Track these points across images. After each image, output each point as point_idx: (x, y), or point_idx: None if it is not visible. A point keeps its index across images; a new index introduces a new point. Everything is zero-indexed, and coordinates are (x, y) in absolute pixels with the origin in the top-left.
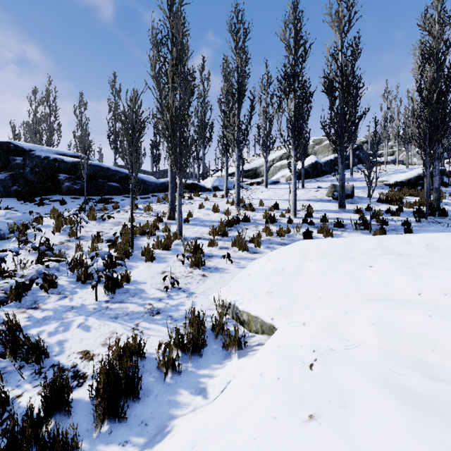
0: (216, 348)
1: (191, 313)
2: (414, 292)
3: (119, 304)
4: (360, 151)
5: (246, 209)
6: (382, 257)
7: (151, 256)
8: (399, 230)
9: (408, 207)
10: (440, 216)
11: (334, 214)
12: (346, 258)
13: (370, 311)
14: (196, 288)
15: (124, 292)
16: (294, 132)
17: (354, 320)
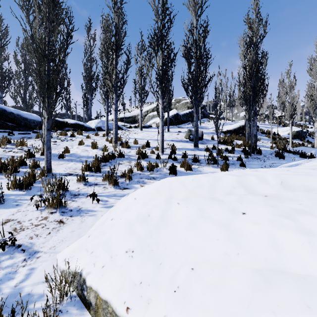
0: None
1: None
2: (314, 262)
3: None
4: (204, 109)
5: (122, 146)
6: (249, 199)
7: None
8: (236, 164)
9: (237, 147)
10: (257, 154)
11: (191, 151)
12: (214, 201)
13: None
14: (43, 243)
15: None
16: (162, 83)
17: None
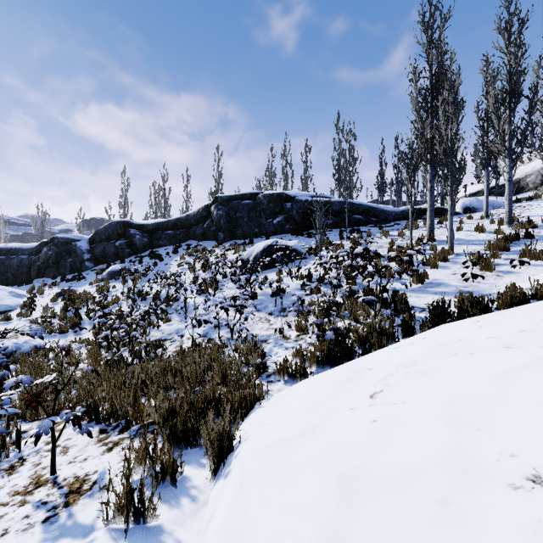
0: None
1: (510, 285)
2: None
3: (431, 288)
4: None
5: (523, 227)
6: None
7: (435, 264)
8: None
9: None
10: None
11: None
12: None
13: None
14: (495, 282)
15: (428, 283)
16: None
17: None
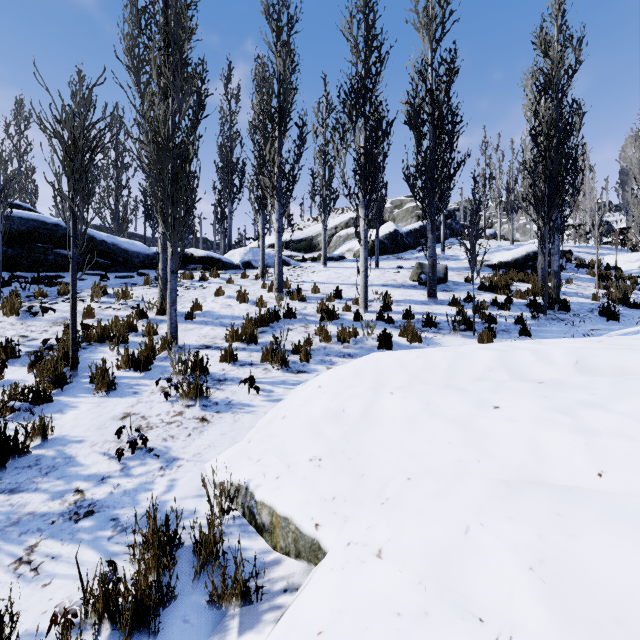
0: (196, 602)
1: (148, 520)
2: (588, 470)
3: (7, 497)
4: (453, 219)
5: (291, 298)
6: (511, 387)
7: (106, 385)
8: (512, 330)
9: (519, 297)
10: (561, 311)
11: (422, 307)
12: (451, 389)
13: (518, 527)
14: (183, 448)
15: (28, 464)
16: (365, 179)
17: (486, 552)
